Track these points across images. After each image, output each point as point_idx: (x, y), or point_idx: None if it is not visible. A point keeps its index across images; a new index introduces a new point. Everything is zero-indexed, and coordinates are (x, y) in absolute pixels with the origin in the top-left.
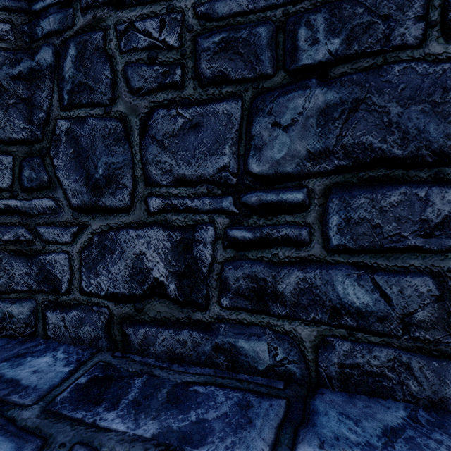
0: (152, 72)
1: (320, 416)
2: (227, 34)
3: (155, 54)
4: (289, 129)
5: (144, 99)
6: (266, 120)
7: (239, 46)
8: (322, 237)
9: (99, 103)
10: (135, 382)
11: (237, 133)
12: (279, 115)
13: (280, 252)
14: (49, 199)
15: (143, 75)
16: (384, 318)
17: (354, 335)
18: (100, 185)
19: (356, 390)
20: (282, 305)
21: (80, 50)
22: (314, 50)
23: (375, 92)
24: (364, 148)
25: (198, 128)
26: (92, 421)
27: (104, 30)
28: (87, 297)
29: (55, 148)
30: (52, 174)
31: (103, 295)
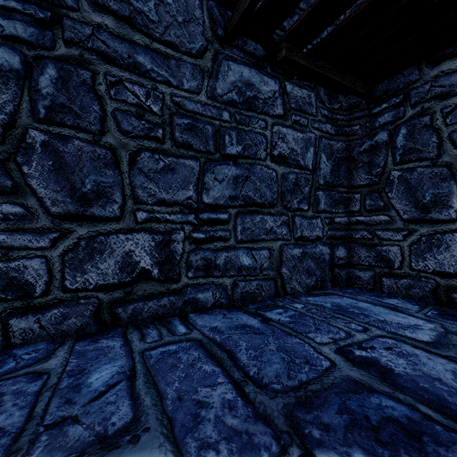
0: None
1: None
2: None
3: None
4: None
5: None
6: None
7: None
8: None
9: (426, 158)
10: None
11: None
12: None
13: None
14: (384, 215)
15: None
16: None
17: None
18: (427, 207)
19: None
20: None
21: (410, 129)
22: None
23: None
24: None
25: None
26: None
27: (431, 114)
28: (415, 272)
29: (389, 187)
30: (386, 202)
31: (429, 272)
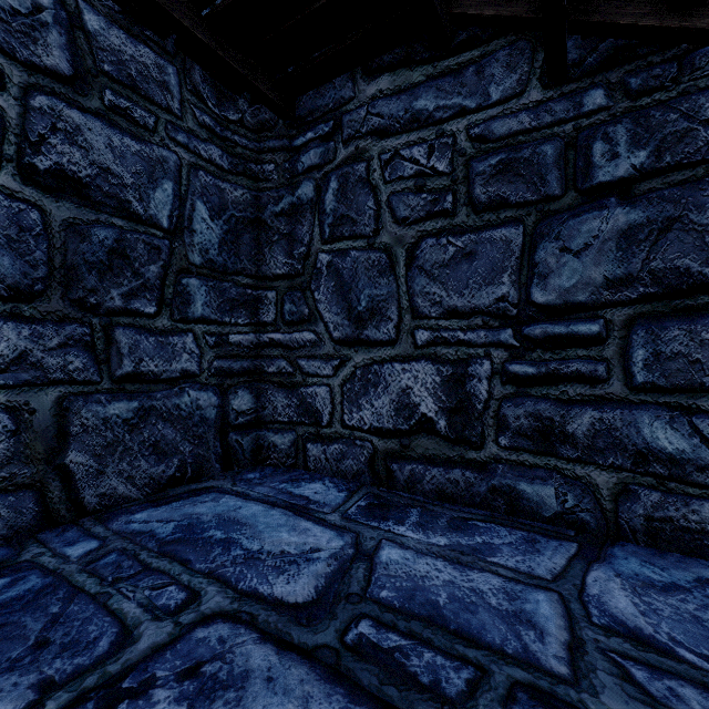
0: (420, 201)
1: (619, 559)
2: (505, 155)
3: (423, 182)
4: (582, 254)
5: (410, 228)
6: (552, 245)
7: (520, 167)
8: (623, 374)
9: (361, 235)
10: (412, 511)
11: (517, 261)
12: (569, 240)
13: (570, 389)
14: (310, 332)
15: (409, 204)
16: (706, 467)
17: (666, 485)
18: (363, 318)
19: (668, 547)
20: (573, 447)
21: (342, 182)
22: (613, 166)
23: (694, 209)
24: (679, 273)
25: (472, 257)
26: (388, 529)
27: (367, 161)
28: (349, 431)
29: (316, 281)
30: (313, 307)
31: (366, 429)
